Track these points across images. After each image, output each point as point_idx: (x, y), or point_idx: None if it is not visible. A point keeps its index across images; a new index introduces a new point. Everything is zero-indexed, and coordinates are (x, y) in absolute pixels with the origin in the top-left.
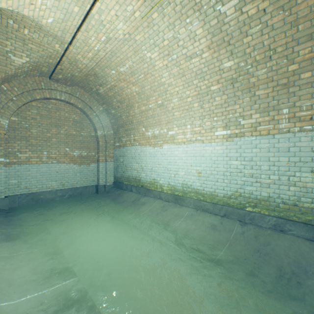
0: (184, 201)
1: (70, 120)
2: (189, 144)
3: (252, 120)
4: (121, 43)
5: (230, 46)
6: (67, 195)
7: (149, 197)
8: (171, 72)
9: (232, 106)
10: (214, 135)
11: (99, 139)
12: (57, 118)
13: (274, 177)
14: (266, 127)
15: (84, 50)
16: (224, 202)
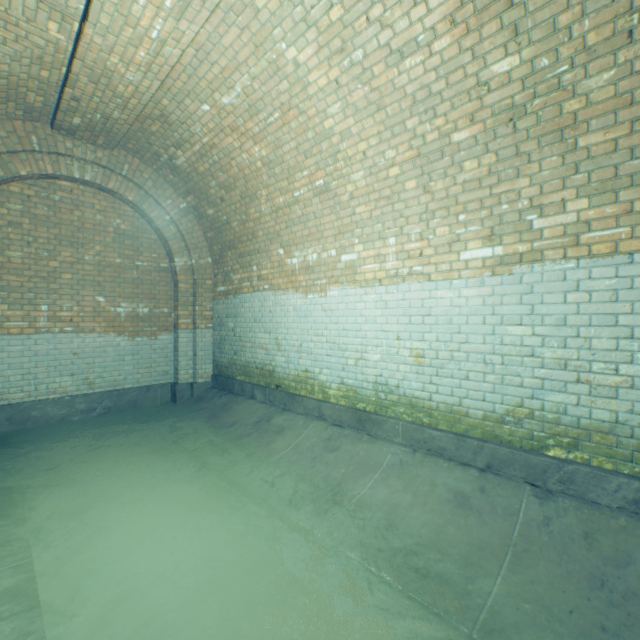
0: (381, 427)
1: (108, 231)
2: (392, 285)
3: (568, 216)
4: (221, 21)
5: (512, 11)
6: (101, 408)
7: (295, 415)
8: (350, 101)
9: (510, 183)
10: (458, 259)
11: (180, 277)
12: (74, 225)
13: (632, 370)
14: (607, 234)
15: (123, 40)
16: (486, 432)
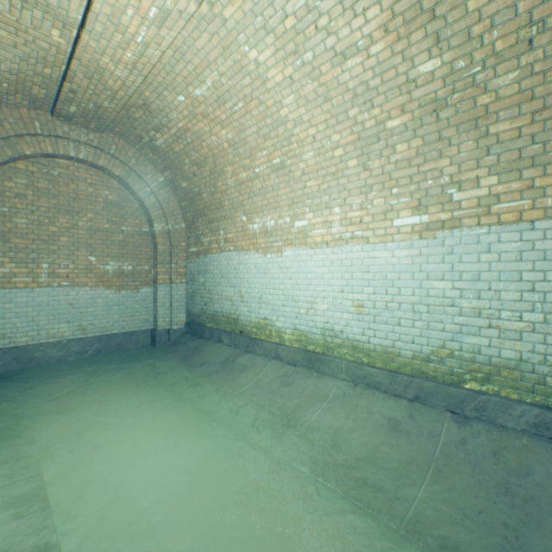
0: (328, 366)
1: (98, 201)
2: (337, 246)
3: (481, 190)
4: (194, 28)
5: (435, 23)
6: (93, 350)
7: (256, 356)
8: (302, 94)
9: (434, 162)
10: (391, 225)
11: (158, 239)
12: (70, 196)
13: (533, 317)
14: (513, 206)
15: (114, 44)
16: (414, 369)
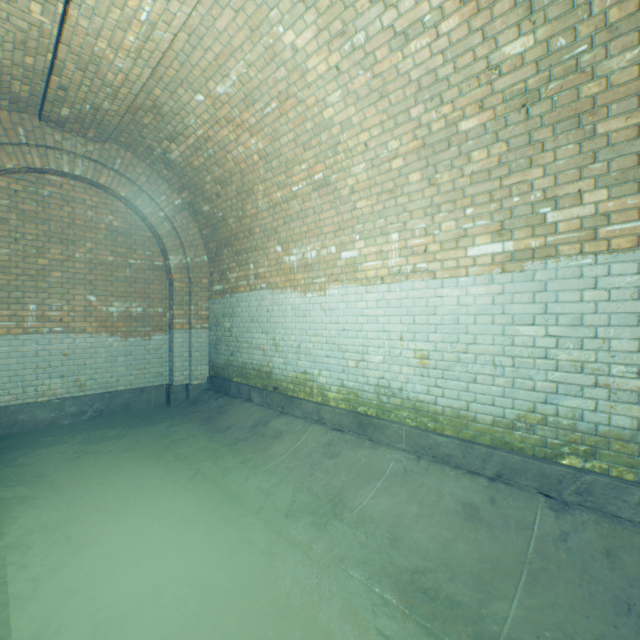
0: (383, 432)
1: (100, 227)
2: (395, 283)
3: (585, 209)
4: (214, 3)
5: None
6: (93, 411)
7: (293, 419)
8: (351, 89)
9: (522, 173)
10: (465, 255)
11: (174, 275)
12: (64, 221)
13: None
14: (628, 228)
15: (111, 23)
16: (495, 438)
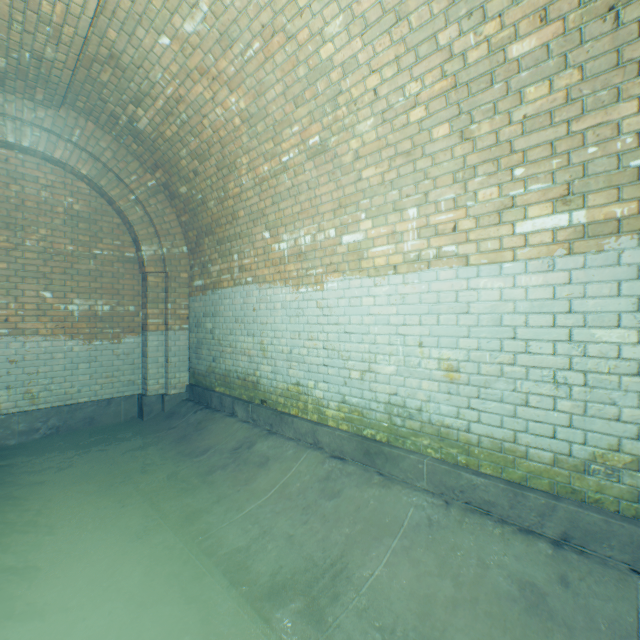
0: (397, 465)
1: (56, 211)
2: (412, 272)
3: None
4: None
5: None
6: (47, 428)
7: (283, 441)
8: (357, 12)
9: (603, 111)
10: (512, 233)
11: (148, 268)
12: (11, 202)
13: None
14: None
15: None
16: (556, 483)
